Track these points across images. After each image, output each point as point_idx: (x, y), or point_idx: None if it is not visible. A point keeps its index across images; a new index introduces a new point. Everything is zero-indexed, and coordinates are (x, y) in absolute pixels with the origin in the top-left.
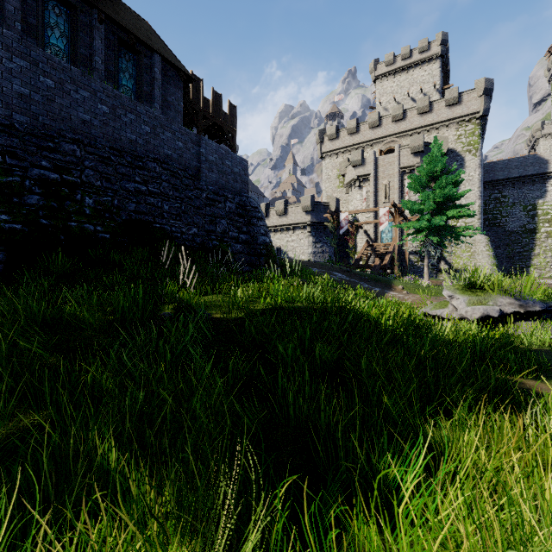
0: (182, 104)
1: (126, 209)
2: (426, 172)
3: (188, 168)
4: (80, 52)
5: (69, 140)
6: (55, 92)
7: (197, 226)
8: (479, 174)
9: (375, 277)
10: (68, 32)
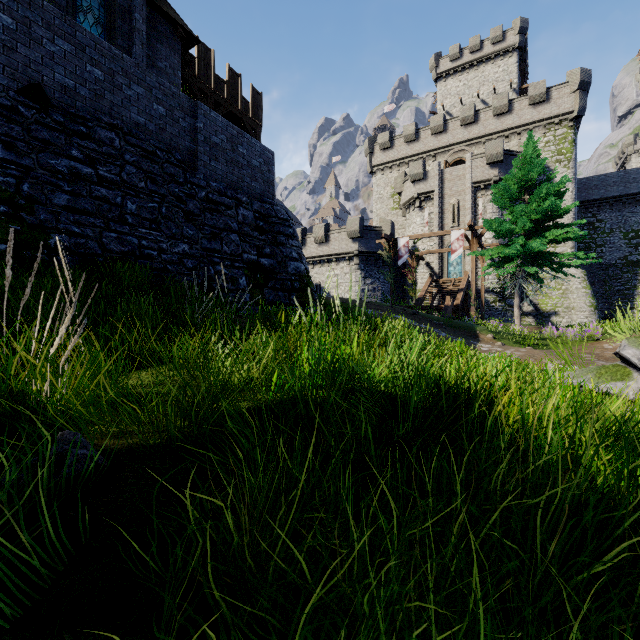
0: (180, 75)
1: (48, 201)
2: (517, 179)
3: (175, 150)
4: None
5: None
6: None
7: (188, 241)
8: (573, 191)
9: (452, 322)
10: None
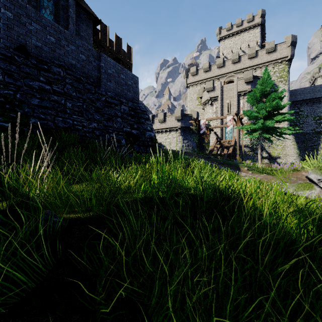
0: (92, 39)
1: (29, 102)
2: (260, 90)
3: (90, 77)
4: None
5: None
6: None
7: (96, 121)
8: (288, 96)
9: (227, 161)
10: None
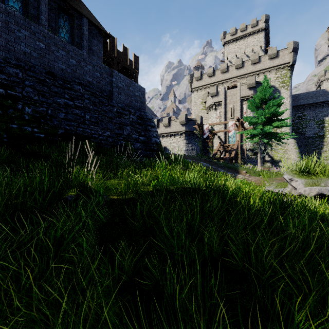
0: (102, 52)
1: (57, 117)
2: (259, 98)
3: (104, 91)
4: (30, 12)
5: (13, 65)
6: (2, 30)
7: (109, 130)
8: (290, 101)
9: (227, 165)
10: None
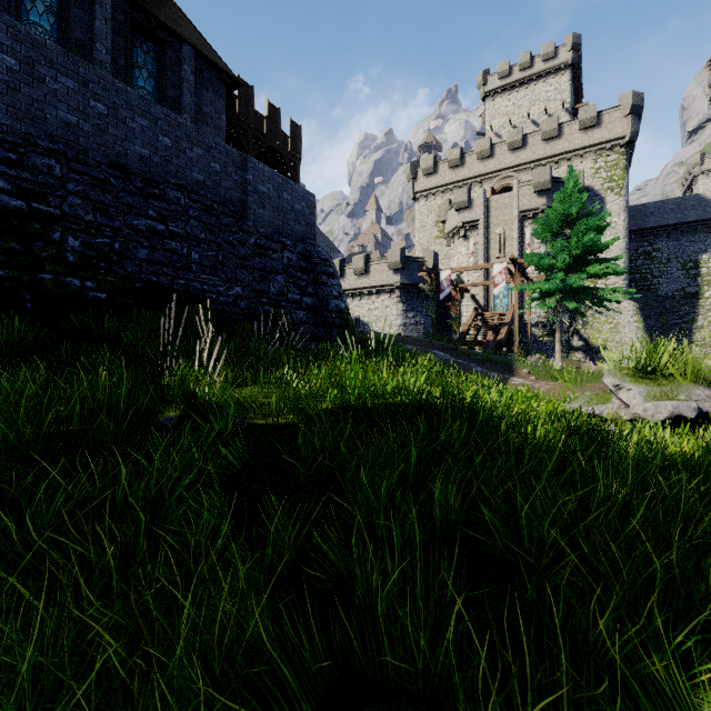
0: (224, 118)
1: (133, 256)
2: (558, 214)
3: (228, 201)
4: (75, 35)
5: (43, 150)
6: (20, 77)
7: (241, 284)
8: (625, 220)
9: (490, 357)
10: (57, 6)
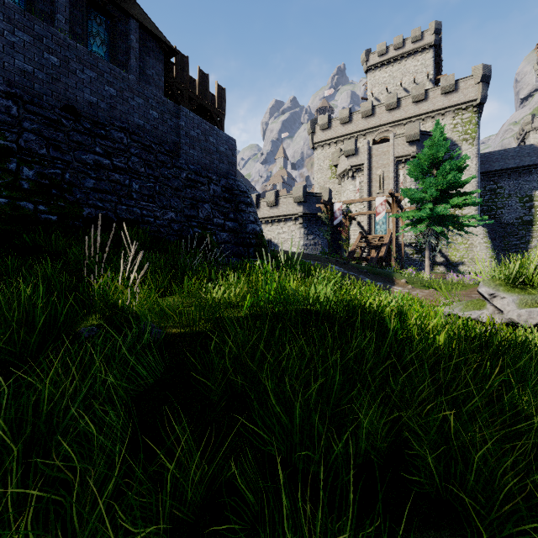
0: (163, 79)
1: (81, 185)
2: (427, 157)
3: (164, 143)
4: (39, 7)
5: (1, 93)
6: None
7: (174, 210)
8: (477, 164)
9: (374, 270)
10: None
